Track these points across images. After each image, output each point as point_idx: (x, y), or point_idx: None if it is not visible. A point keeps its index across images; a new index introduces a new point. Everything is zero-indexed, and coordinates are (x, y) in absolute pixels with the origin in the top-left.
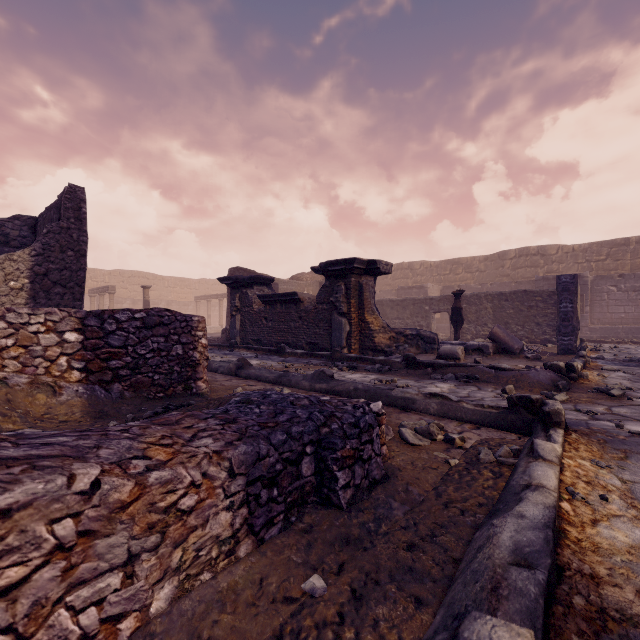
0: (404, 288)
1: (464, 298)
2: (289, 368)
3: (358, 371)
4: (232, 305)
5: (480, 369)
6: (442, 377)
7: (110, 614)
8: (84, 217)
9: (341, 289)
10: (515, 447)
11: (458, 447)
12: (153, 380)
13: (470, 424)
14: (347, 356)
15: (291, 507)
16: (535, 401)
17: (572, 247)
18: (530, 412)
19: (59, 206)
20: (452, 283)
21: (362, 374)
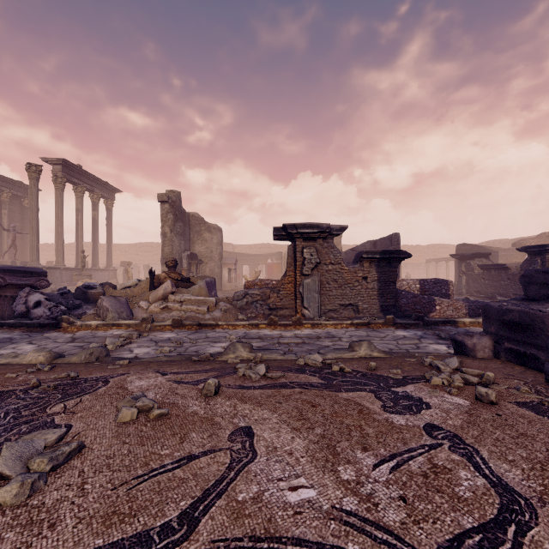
0: None
1: None
2: None
3: None
4: (459, 270)
5: None
6: None
7: (451, 314)
8: (399, 243)
9: (537, 262)
10: None
11: None
12: None
13: None
14: None
15: (477, 316)
16: None
17: None
18: None
19: (390, 240)
20: None
21: None
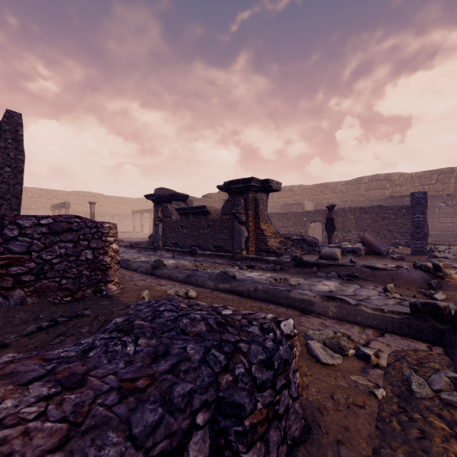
0: (287, 204)
1: (333, 211)
2: (198, 267)
3: (255, 269)
4: (156, 216)
5: (358, 268)
6: (327, 275)
7: None
8: (21, 139)
9: (241, 203)
10: (451, 374)
11: (374, 365)
12: (60, 284)
13: (372, 329)
14: (246, 257)
15: None
16: (443, 309)
17: (410, 174)
18: (438, 320)
19: None
20: (322, 201)
21: (259, 272)
